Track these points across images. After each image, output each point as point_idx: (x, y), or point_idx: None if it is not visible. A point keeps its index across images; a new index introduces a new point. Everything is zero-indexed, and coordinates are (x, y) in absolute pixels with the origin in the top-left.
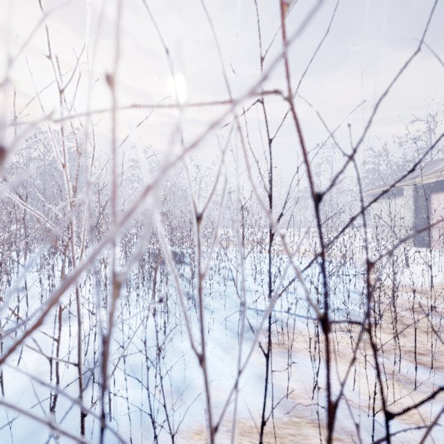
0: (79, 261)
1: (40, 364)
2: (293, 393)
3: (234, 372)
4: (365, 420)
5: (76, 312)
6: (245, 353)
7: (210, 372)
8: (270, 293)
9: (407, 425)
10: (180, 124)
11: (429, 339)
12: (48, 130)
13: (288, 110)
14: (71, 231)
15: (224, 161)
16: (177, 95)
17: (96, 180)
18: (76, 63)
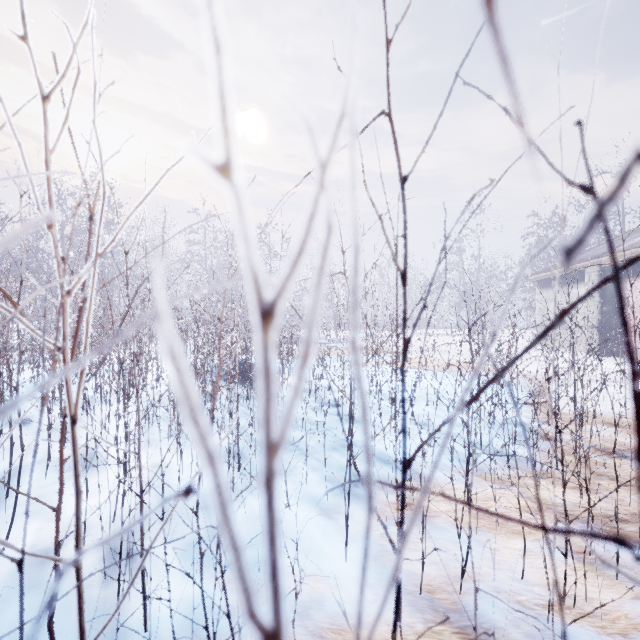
0: (78, 386)
1: (42, 538)
2: (429, 583)
3: (339, 550)
4: (544, 629)
5: (73, 473)
6: (356, 519)
7: (302, 550)
8: (404, 443)
9: (609, 637)
10: (222, 90)
11: (632, 497)
12: (22, 162)
13: (435, 125)
14: (63, 336)
15: (325, 186)
16: (213, 19)
17: (34, 224)
18: (73, 50)
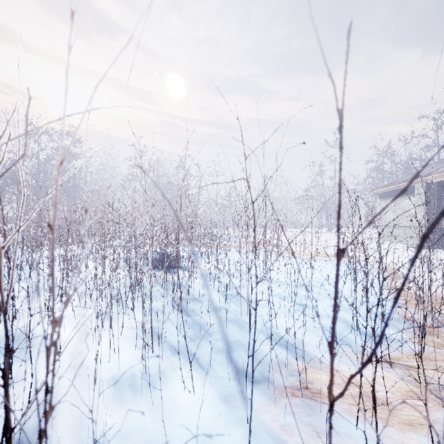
0: None
1: None
2: None
3: None
4: None
5: None
6: (256, 407)
7: None
8: None
9: None
10: None
11: None
12: None
13: None
14: None
15: None
16: None
17: None
18: None
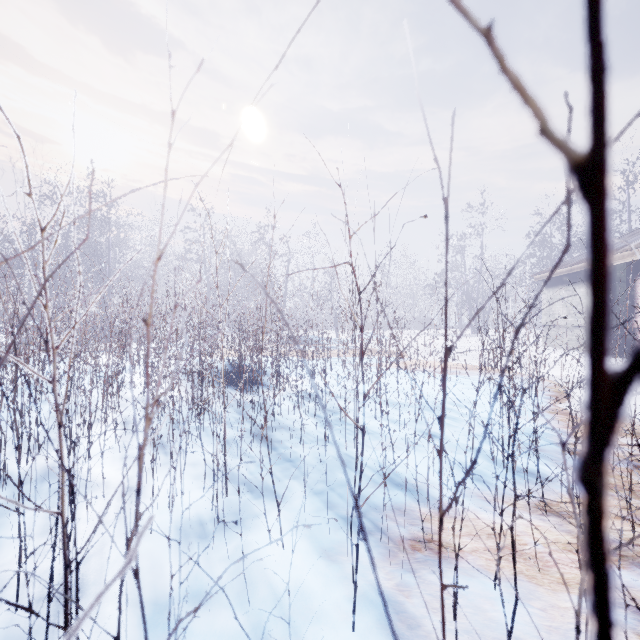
0: None
1: None
2: None
3: (345, 612)
4: None
5: None
6: (364, 563)
7: (298, 612)
8: None
9: None
10: None
11: None
12: None
13: None
14: None
15: None
16: None
17: None
18: None
